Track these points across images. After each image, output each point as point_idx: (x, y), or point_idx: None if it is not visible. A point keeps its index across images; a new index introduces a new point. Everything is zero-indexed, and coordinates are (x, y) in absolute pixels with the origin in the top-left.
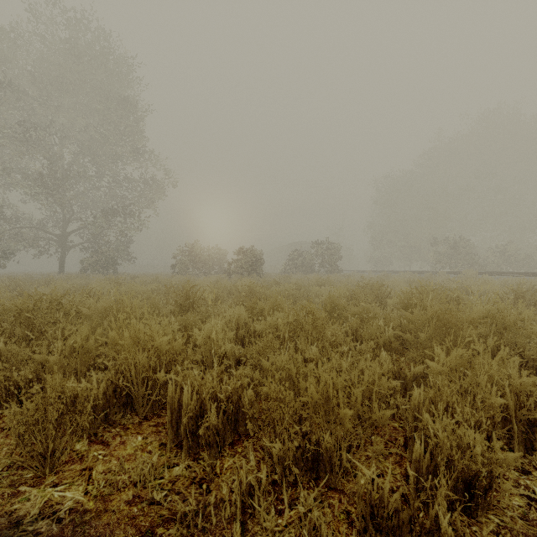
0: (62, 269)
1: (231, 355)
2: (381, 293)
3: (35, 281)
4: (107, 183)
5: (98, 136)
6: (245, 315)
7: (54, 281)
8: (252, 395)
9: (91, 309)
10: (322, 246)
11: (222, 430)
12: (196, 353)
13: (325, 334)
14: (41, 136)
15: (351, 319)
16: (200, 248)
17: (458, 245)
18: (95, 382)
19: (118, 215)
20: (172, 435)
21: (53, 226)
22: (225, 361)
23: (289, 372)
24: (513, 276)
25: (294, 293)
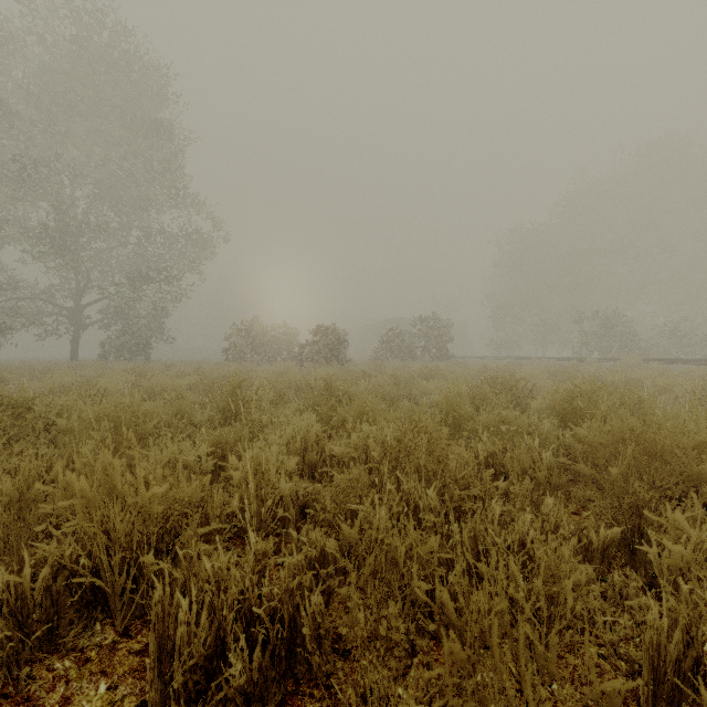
0: (75, 355)
1: (290, 501)
2: (518, 390)
3: (29, 372)
4: (136, 238)
5: (123, 174)
6: (317, 429)
7: (55, 372)
8: (322, 602)
9: (71, 420)
10: (427, 323)
11: (260, 680)
12: (233, 497)
13: (448, 465)
14: (46, 174)
15: (485, 435)
16: (261, 327)
17: (611, 322)
18: (27, 571)
19: (151, 281)
20: (162, 687)
21: (63, 296)
22: (280, 512)
23: (390, 550)
24: (692, 364)
25: (390, 389)
